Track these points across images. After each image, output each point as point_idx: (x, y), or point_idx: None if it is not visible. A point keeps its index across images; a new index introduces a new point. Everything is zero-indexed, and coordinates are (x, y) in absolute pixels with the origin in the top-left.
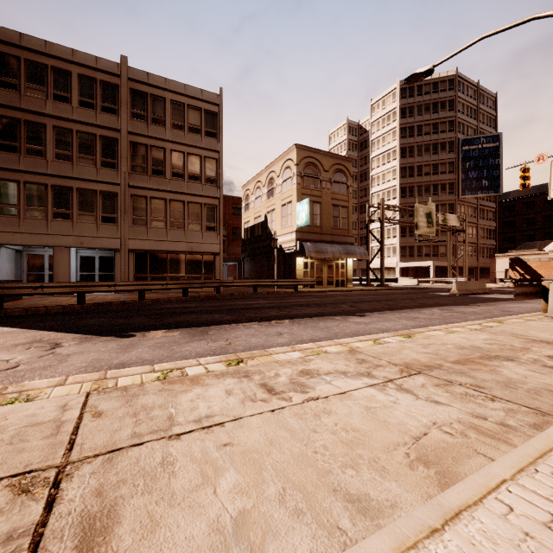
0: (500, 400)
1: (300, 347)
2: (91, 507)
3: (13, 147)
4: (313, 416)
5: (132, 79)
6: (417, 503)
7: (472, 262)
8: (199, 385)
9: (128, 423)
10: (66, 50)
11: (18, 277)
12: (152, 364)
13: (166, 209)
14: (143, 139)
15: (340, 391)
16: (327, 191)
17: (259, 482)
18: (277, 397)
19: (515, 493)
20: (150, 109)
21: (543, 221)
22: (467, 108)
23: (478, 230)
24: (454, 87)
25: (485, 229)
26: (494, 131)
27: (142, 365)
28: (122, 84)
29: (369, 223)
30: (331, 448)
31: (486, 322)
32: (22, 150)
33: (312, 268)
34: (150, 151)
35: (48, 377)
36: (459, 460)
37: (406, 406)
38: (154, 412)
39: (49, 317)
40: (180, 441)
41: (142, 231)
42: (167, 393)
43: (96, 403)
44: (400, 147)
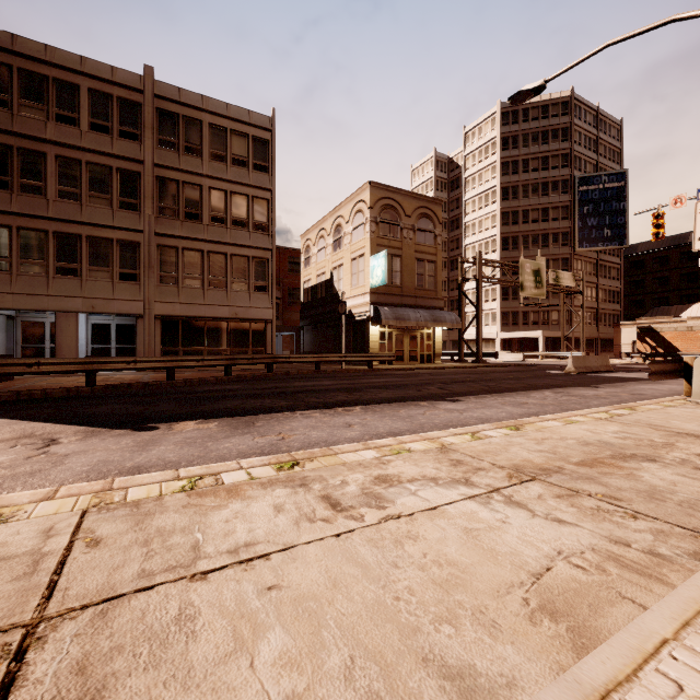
0: (645, 517)
1: (375, 444)
2: (66, 693)
3: (3, 182)
4: (393, 542)
5: (159, 95)
6: (545, 679)
7: (591, 332)
8: (238, 499)
9: (135, 556)
10: (73, 57)
11: (10, 351)
12: (178, 467)
13: (203, 264)
14: (172, 173)
15: (430, 506)
16: (410, 241)
17: (317, 648)
18: (344, 514)
19: (683, 662)
20: (183, 135)
21: (680, 281)
22: (584, 138)
23: (598, 291)
24: (569, 112)
25: (607, 290)
26: (619, 168)
27: (164, 469)
28: (146, 102)
29: (462, 282)
30: (419, 592)
31: (614, 409)
32: (14, 186)
33: (390, 339)
34: (183, 189)
35: (35, 486)
36: (598, 608)
37: (519, 527)
38: (173, 539)
39: (47, 403)
40: (206, 584)
41: (171, 291)
42: (193, 510)
43: (94, 525)
44: (501, 186)
